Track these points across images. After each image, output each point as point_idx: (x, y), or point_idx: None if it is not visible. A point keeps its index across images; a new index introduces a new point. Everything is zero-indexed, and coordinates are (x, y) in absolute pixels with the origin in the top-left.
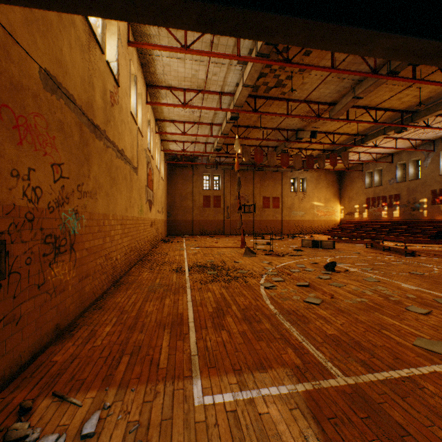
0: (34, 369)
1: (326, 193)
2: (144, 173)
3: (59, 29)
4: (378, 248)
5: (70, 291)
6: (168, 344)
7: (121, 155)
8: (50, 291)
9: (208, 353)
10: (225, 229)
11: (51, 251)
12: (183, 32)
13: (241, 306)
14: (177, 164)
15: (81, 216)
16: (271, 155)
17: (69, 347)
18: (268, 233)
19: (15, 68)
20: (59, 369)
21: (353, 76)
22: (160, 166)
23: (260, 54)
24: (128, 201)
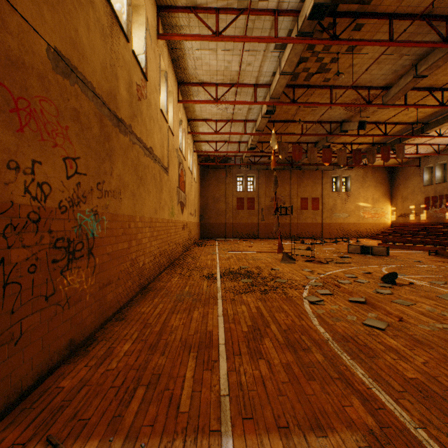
0: (36, 396)
1: (374, 192)
2: (175, 173)
3: (74, 5)
4: (446, 256)
5: (88, 300)
6: (192, 374)
7: (149, 154)
8: (62, 303)
9: (242, 395)
10: (259, 232)
11: (63, 257)
12: (214, 19)
13: (282, 327)
14: (210, 166)
15: (102, 217)
16: (311, 151)
17: (81, 369)
18: (309, 237)
19: (13, 40)
20: (63, 399)
21: (416, 50)
22: (193, 168)
23: (301, 33)
24: (158, 202)
